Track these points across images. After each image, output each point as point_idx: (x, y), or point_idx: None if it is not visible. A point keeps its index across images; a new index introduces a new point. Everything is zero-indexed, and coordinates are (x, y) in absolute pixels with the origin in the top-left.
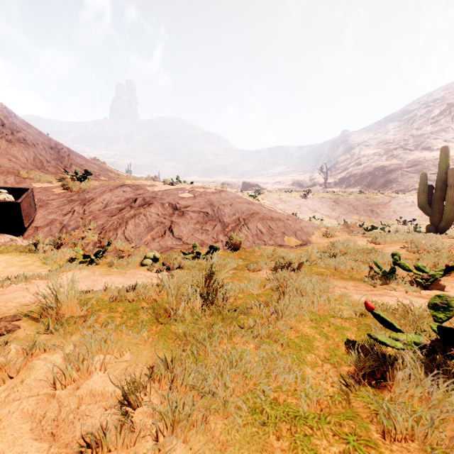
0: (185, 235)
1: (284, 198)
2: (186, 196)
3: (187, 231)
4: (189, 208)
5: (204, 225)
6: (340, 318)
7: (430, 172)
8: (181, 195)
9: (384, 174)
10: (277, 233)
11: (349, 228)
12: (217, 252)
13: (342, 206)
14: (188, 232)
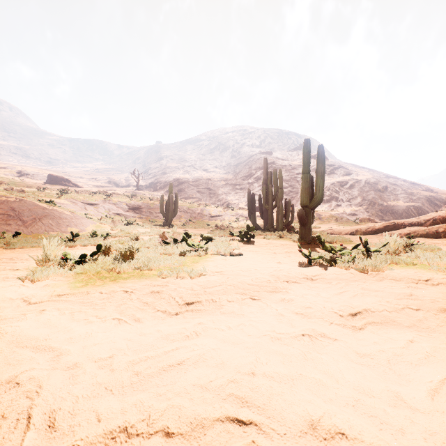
0: None
1: (86, 200)
2: None
3: None
4: None
5: (9, 222)
6: None
7: (202, 187)
8: None
9: (178, 184)
10: (63, 226)
11: (114, 223)
12: (19, 236)
13: (132, 209)
14: None
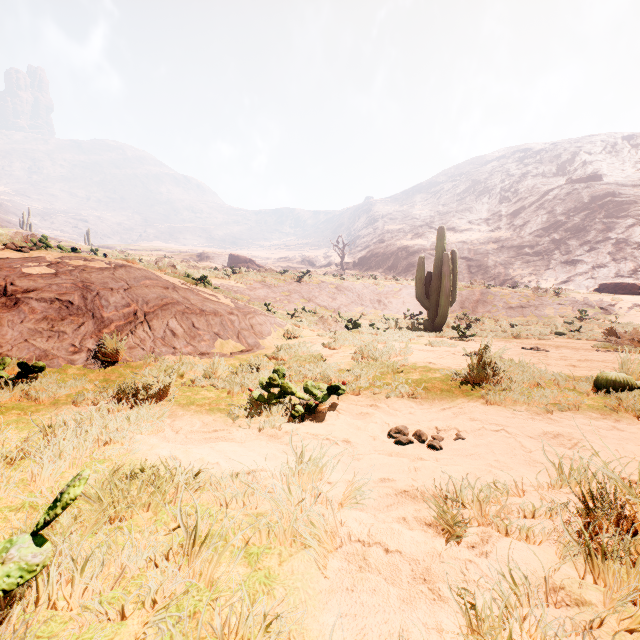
0: (9, 343)
1: (270, 281)
2: (39, 271)
3: (16, 335)
4: (34, 294)
5: (58, 324)
6: (34, 508)
7: None
8: (27, 270)
9: (407, 255)
10: (204, 334)
11: (325, 325)
12: (66, 371)
13: (345, 295)
14: (17, 336)
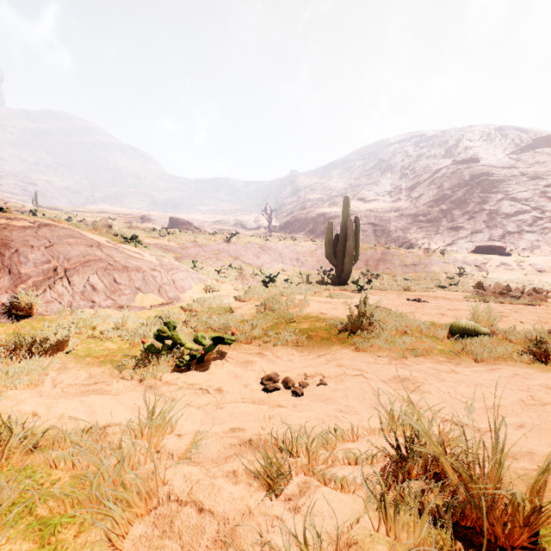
0: None
1: (201, 241)
2: None
3: None
4: None
5: None
6: None
7: (361, 223)
8: None
9: (324, 221)
10: (125, 288)
11: (243, 280)
12: None
13: (268, 254)
14: None
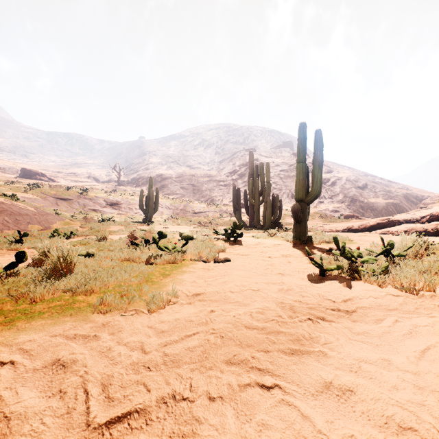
0: None
1: (58, 195)
2: None
3: None
4: None
5: None
6: None
7: (186, 183)
8: None
9: (161, 180)
10: (22, 223)
11: (86, 220)
12: None
13: (110, 204)
14: None
